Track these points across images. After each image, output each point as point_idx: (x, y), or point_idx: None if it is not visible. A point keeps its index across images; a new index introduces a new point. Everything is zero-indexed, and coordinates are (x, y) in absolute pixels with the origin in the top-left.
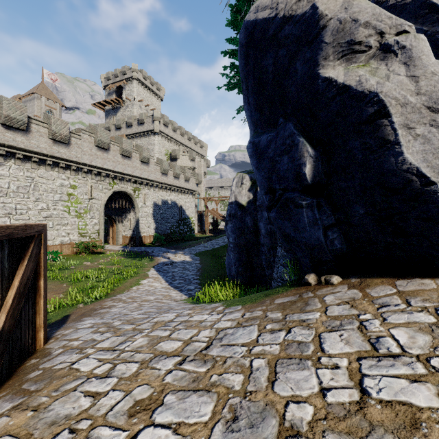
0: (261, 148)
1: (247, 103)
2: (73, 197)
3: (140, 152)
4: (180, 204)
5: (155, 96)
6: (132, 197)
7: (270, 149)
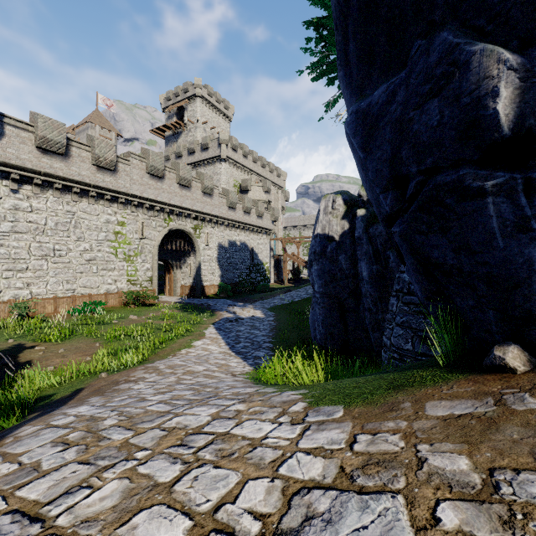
0: (374, 112)
1: (345, 63)
2: (120, 237)
3: (201, 181)
4: (252, 246)
5: (222, 116)
6: (191, 236)
7: (394, 104)
